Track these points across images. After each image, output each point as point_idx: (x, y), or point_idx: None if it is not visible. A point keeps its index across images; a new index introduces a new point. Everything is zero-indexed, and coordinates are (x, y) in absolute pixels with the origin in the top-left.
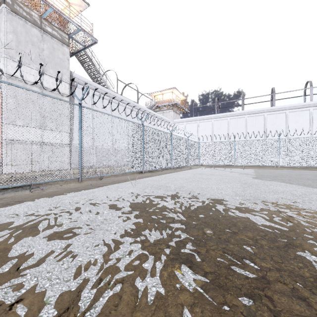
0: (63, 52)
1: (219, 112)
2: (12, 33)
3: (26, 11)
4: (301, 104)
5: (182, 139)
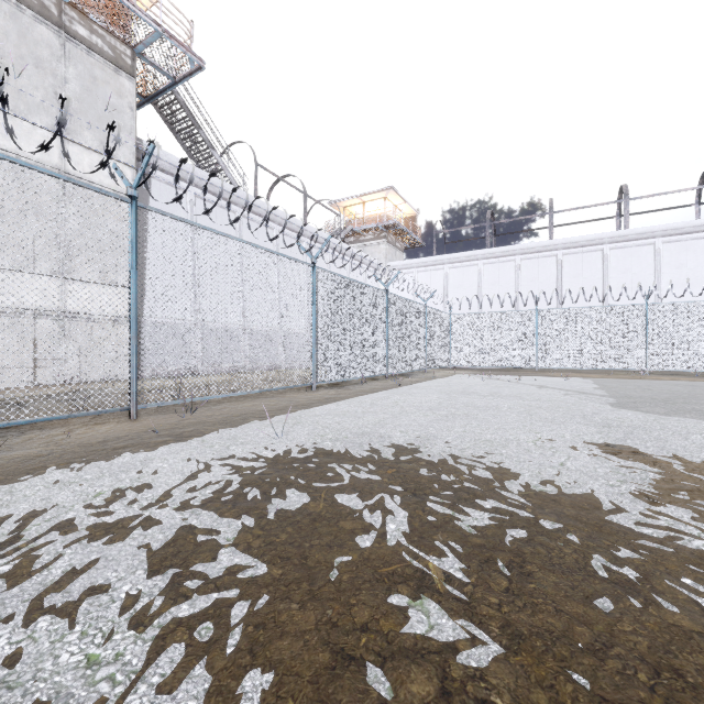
0: (119, 89)
1: (494, 244)
2: None
3: None
4: (693, 223)
5: (412, 305)
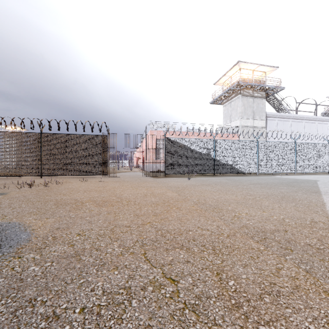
0: (262, 103)
1: None
2: (242, 106)
3: (247, 92)
4: None
5: None
